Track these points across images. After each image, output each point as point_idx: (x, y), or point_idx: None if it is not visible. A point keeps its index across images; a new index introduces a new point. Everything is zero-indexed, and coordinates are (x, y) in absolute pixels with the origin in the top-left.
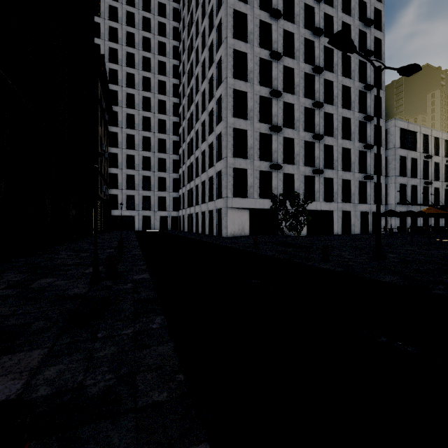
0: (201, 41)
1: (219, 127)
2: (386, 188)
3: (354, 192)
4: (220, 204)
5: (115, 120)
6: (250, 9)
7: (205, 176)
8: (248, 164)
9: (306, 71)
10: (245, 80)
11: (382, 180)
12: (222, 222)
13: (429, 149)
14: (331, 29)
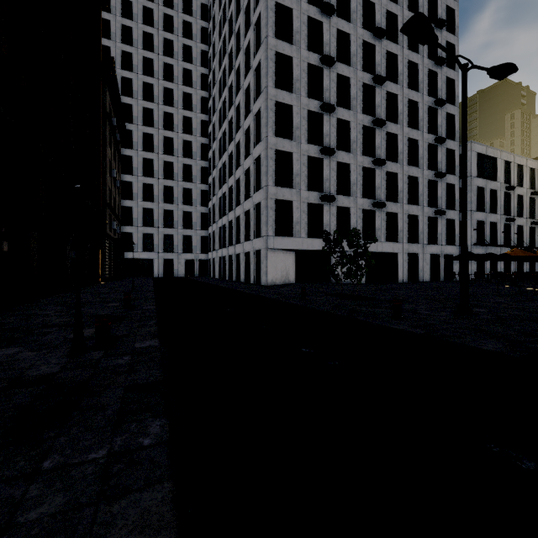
0: (236, 43)
1: (257, 148)
2: (460, 226)
3: (423, 230)
4: (259, 244)
5: (129, 140)
6: (296, 2)
7: (240, 210)
8: (294, 195)
9: (364, 81)
10: (290, 91)
11: (456, 216)
12: (261, 266)
13: (511, 179)
14: (395, 31)
